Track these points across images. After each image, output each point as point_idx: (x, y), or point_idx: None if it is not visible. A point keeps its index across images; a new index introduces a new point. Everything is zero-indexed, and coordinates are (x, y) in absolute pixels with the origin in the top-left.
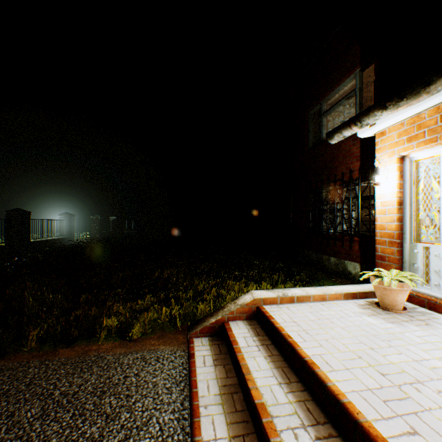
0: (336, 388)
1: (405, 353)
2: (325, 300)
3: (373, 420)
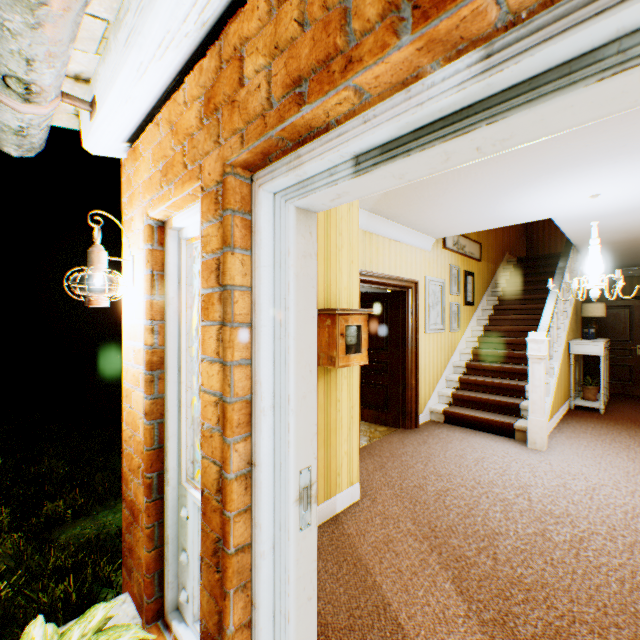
0: None
1: None
2: None
3: None
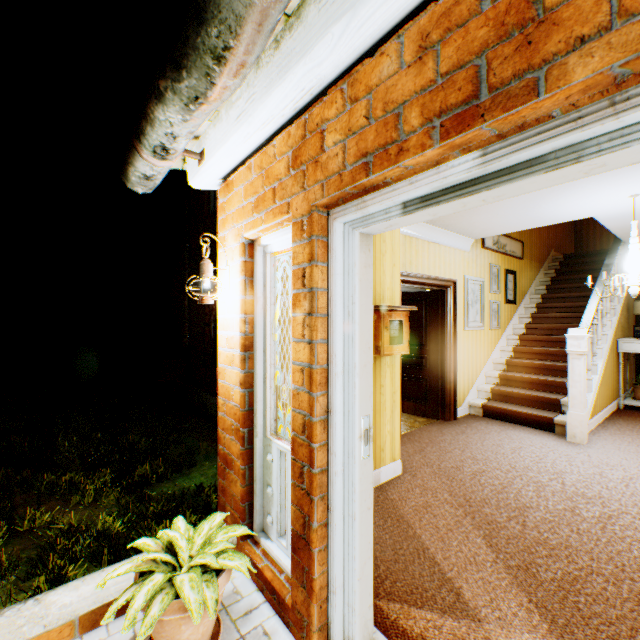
0: None
1: None
2: None
3: None
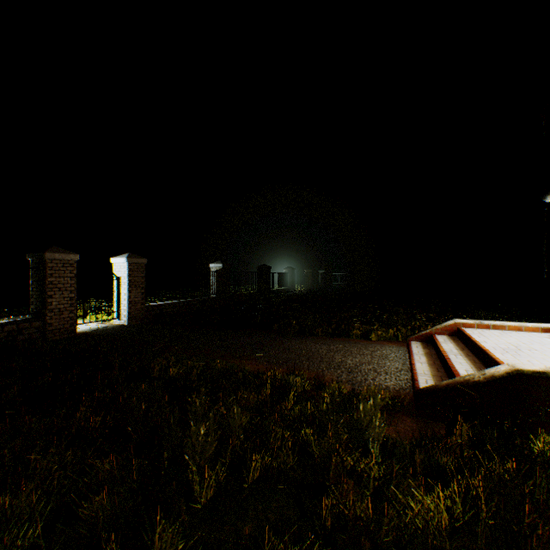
0: (481, 345)
1: (546, 346)
2: (520, 330)
3: (489, 349)
